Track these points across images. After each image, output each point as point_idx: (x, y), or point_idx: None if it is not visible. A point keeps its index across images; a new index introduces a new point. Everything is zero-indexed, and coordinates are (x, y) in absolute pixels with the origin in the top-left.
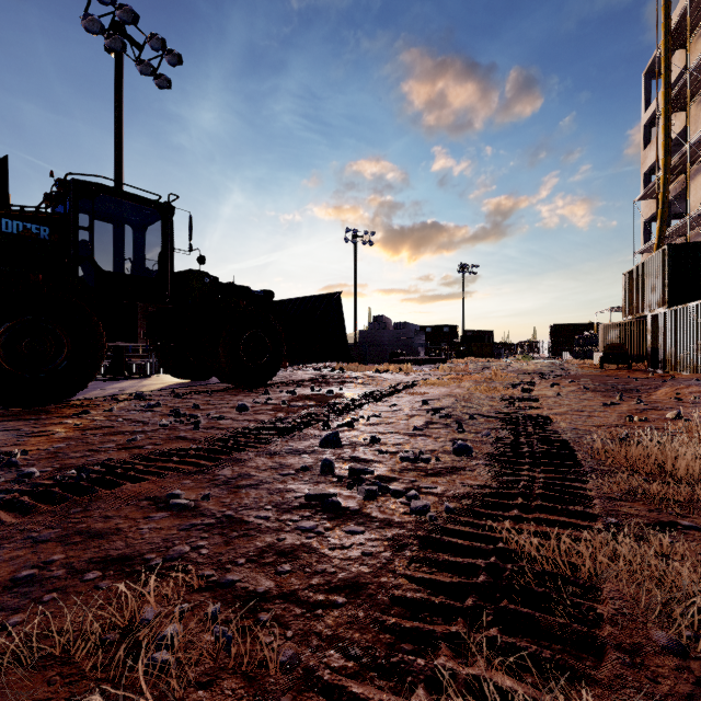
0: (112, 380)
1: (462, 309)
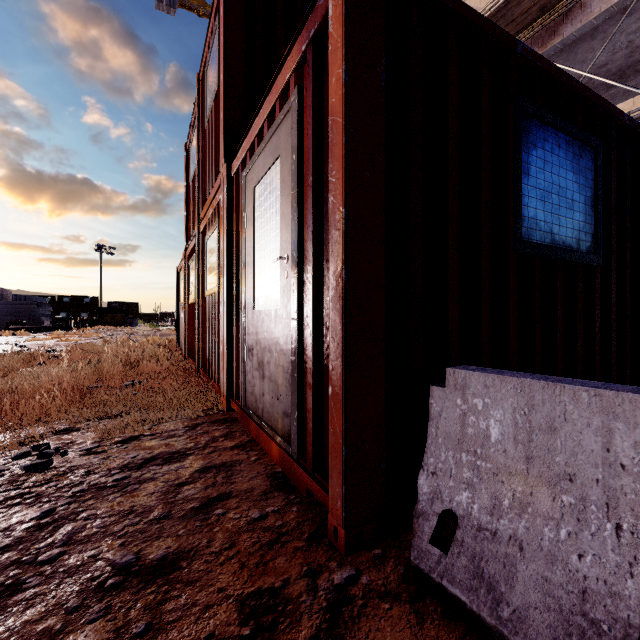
0: None
1: (100, 284)
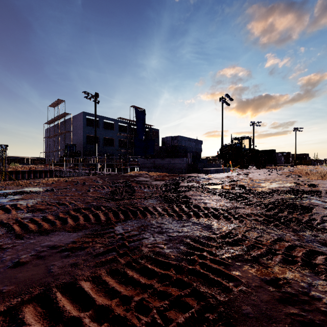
0: None
1: (295, 146)
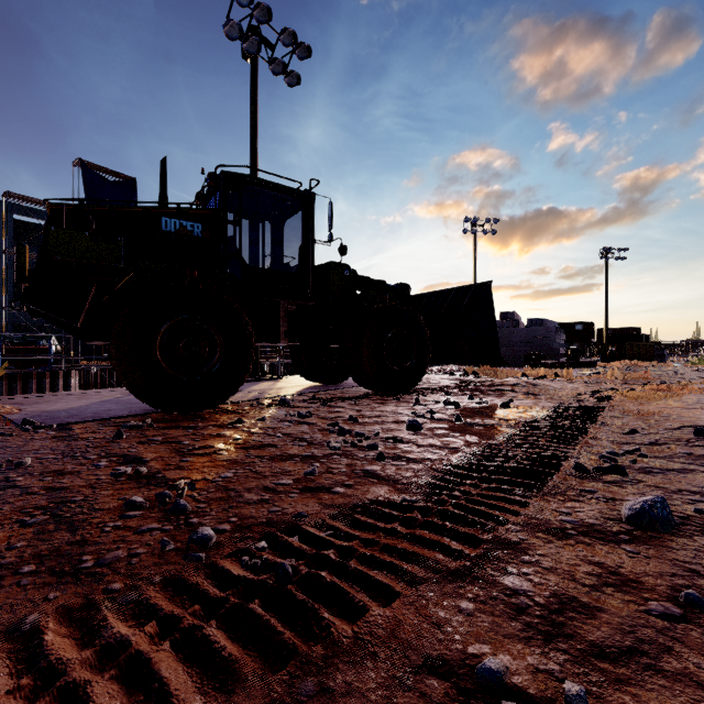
0: (249, 381)
1: (605, 302)
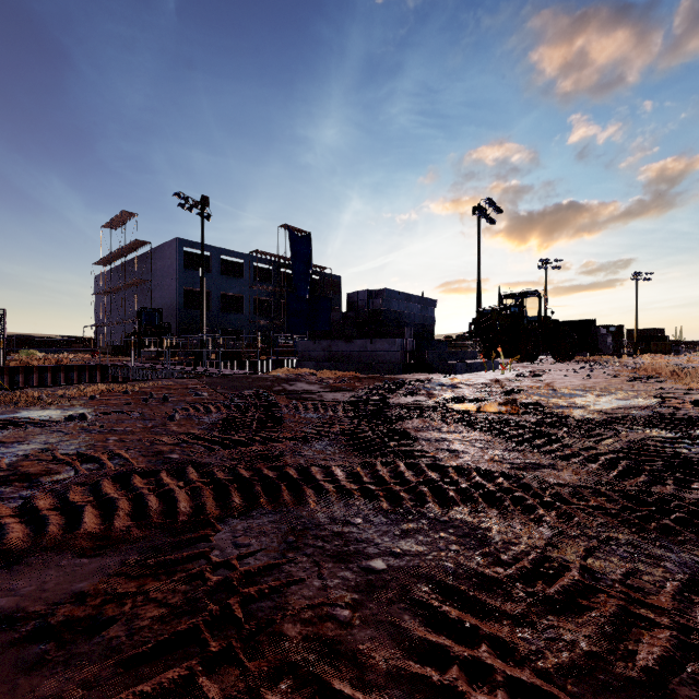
0: None
1: (635, 312)
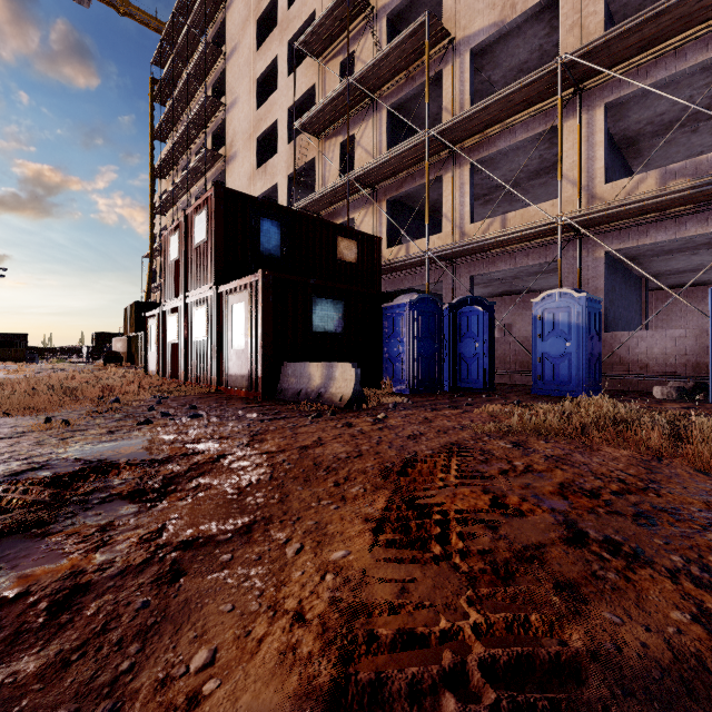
0: None
1: None
